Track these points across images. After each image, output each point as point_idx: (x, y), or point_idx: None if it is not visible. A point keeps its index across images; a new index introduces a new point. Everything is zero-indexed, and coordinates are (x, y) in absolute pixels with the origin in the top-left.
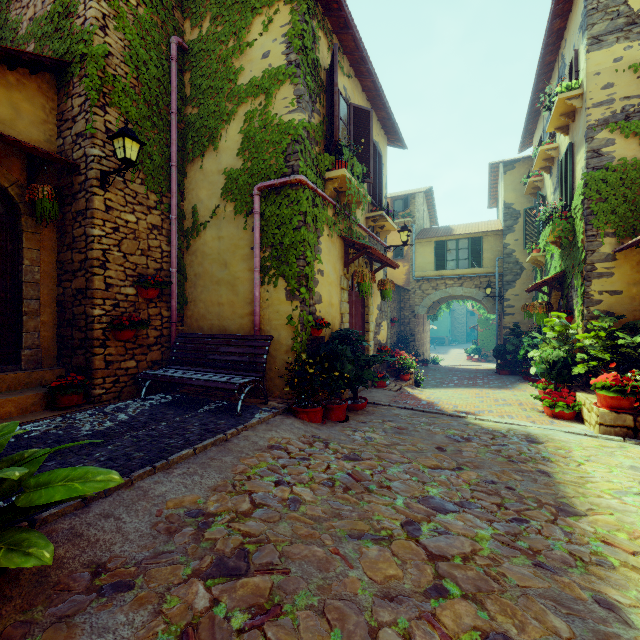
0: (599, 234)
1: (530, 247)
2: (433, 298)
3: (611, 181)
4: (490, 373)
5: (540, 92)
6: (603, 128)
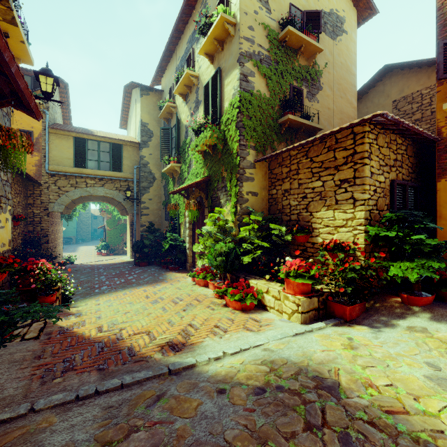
0: (247, 145)
1: (167, 159)
2: (72, 196)
3: (255, 104)
4: (131, 266)
5: (178, 32)
6: (249, 60)
